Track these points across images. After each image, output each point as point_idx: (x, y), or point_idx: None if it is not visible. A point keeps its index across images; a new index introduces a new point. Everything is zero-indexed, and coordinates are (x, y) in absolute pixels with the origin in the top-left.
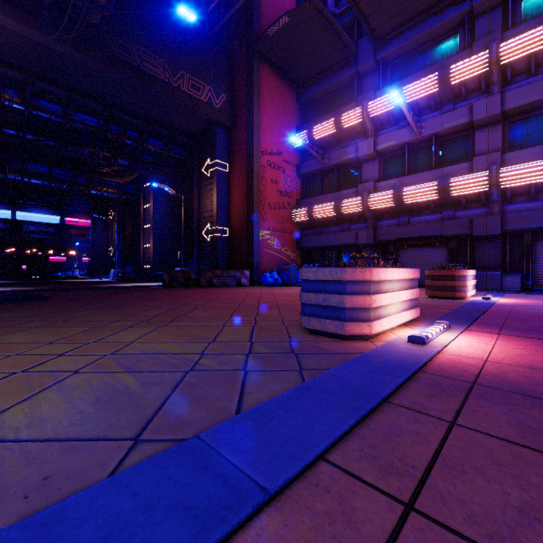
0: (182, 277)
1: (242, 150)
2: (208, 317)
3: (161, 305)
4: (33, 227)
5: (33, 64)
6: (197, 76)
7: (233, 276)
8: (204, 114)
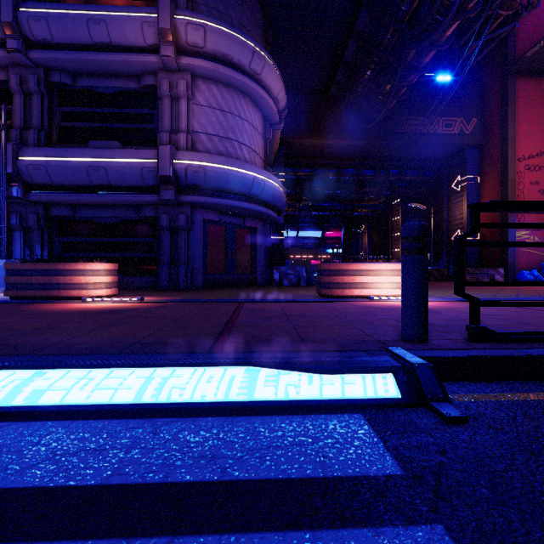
0: (437, 273)
1: (494, 162)
2: (485, 290)
3: (446, 287)
4: (306, 241)
5: (346, 154)
6: (449, 116)
7: (486, 273)
8: (456, 143)
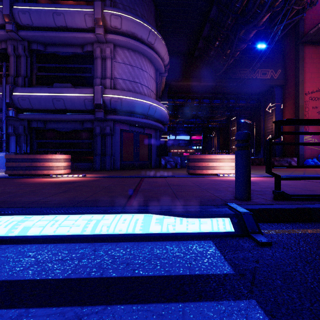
0: (258, 161)
1: (291, 95)
2: (285, 170)
3: (263, 168)
4: (180, 142)
5: (204, 91)
6: (264, 68)
7: (286, 160)
8: (269, 84)
